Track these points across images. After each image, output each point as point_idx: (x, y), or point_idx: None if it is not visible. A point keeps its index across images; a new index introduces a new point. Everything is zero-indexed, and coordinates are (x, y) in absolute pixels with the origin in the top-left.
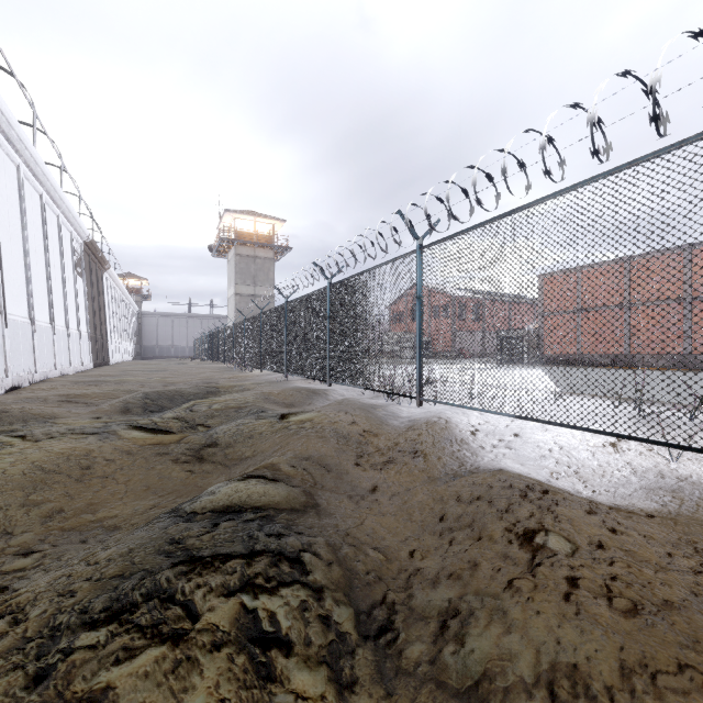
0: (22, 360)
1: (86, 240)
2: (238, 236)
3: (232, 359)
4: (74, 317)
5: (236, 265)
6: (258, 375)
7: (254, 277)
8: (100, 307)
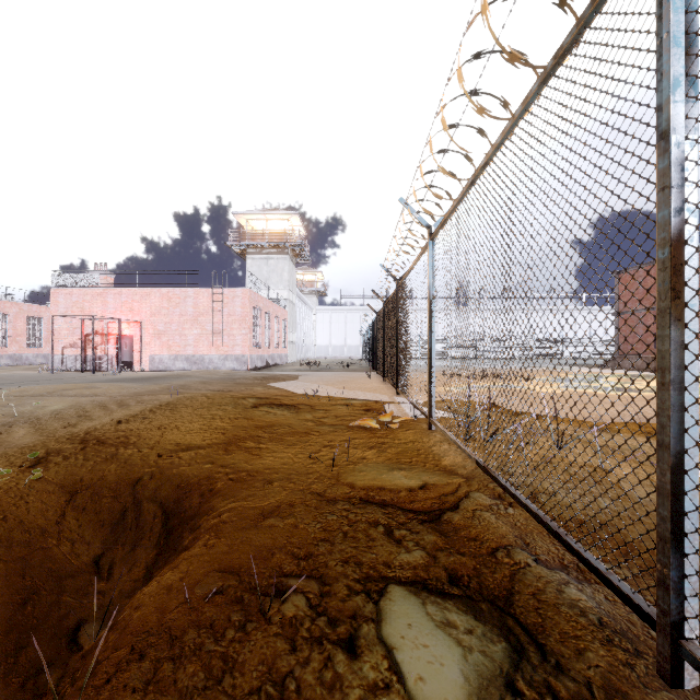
0: None
1: None
2: None
3: None
4: None
5: None
6: None
7: None
8: None
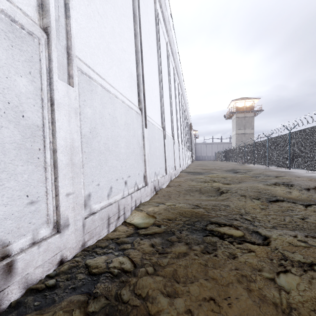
0: (187, 159)
1: (190, 123)
2: (237, 110)
3: (237, 160)
4: (189, 147)
5: (236, 122)
6: (253, 166)
7: (244, 125)
8: (191, 143)
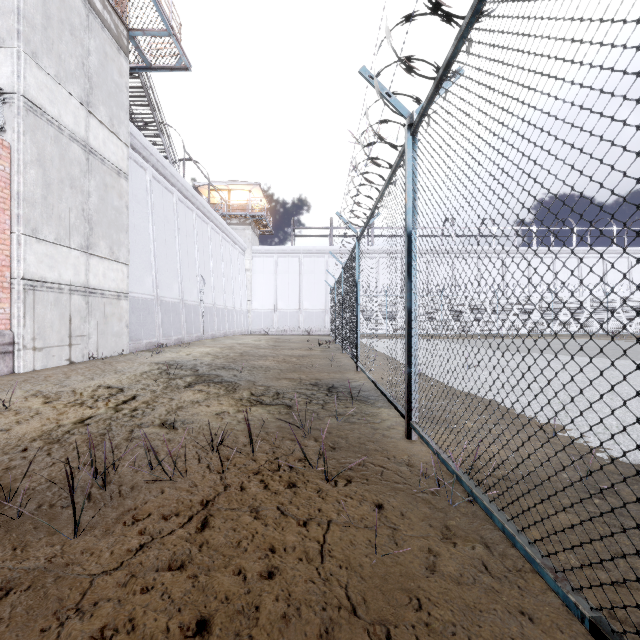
0: None
1: None
2: None
3: None
4: None
5: None
6: None
7: None
8: None
